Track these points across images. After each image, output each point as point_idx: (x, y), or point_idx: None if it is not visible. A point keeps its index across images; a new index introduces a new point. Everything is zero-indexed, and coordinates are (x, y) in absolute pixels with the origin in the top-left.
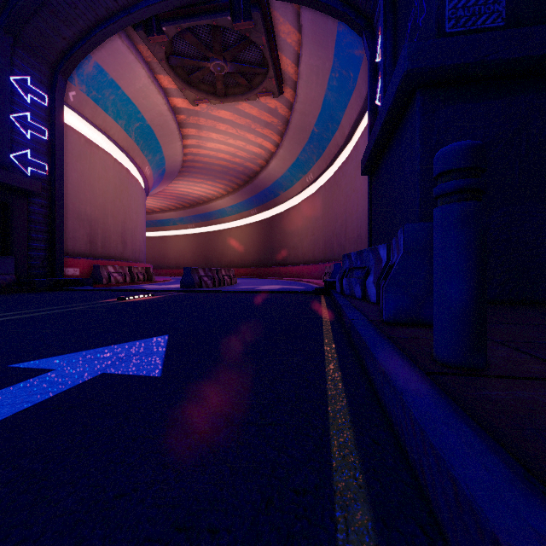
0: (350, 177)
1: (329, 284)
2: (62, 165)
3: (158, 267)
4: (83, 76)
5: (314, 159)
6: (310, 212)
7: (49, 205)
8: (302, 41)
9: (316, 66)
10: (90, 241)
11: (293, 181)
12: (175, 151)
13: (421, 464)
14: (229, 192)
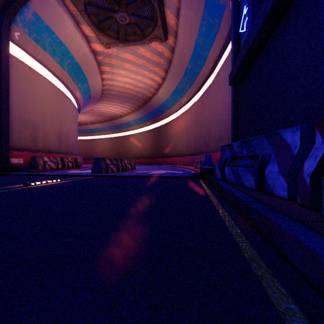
0: (213, 97)
1: (206, 171)
2: (8, 83)
3: (89, 158)
4: (25, 21)
5: (187, 87)
6: (184, 122)
7: None
8: None
9: (190, 16)
10: (33, 140)
11: (174, 102)
12: (96, 82)
13: None
14: (133, 111)
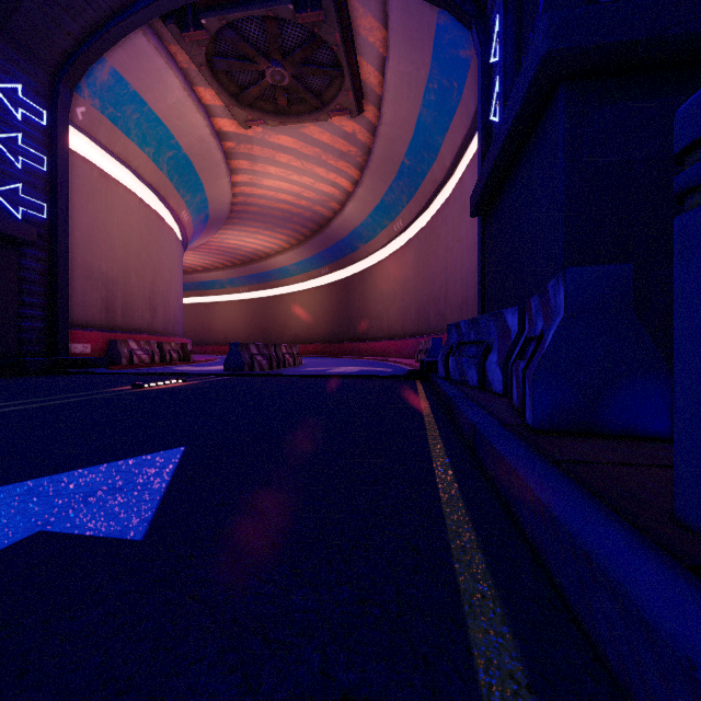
0: (452, 224)
1: (428, 365)
2: (67, 205)
3: (201, 343)
4: (95, 86)
5: (404, 201)
6: (398, 270)
7: (49, 258)
8: (389, 39)
9: (407, 73)
10: (107, 308)
11: (377, 230)
12: (221, 190)
13: None
14: (293, 245)
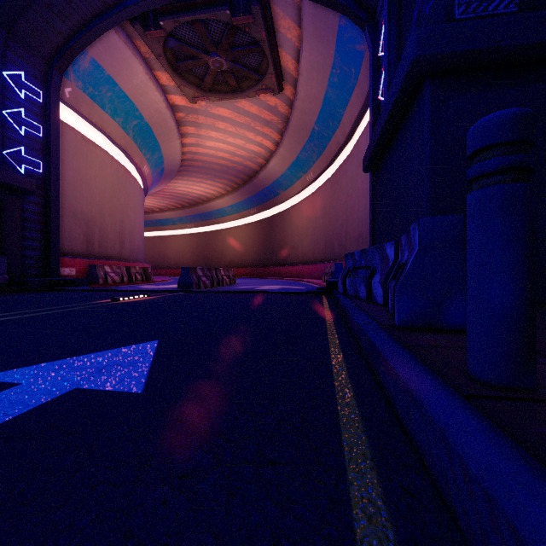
0: (351, 176)
1: (331, 284)
2: (57, 162)
3: (157, 267)
4: (79, 72)
5: (314, 158)
6: (310, 211)
7: (44, 203)
8: (302, 36)
9: (316, 62)
10: (87, 241)
11: (293, 180)
12: (174, 149)
13: (488, 544)
14: (229, 191)
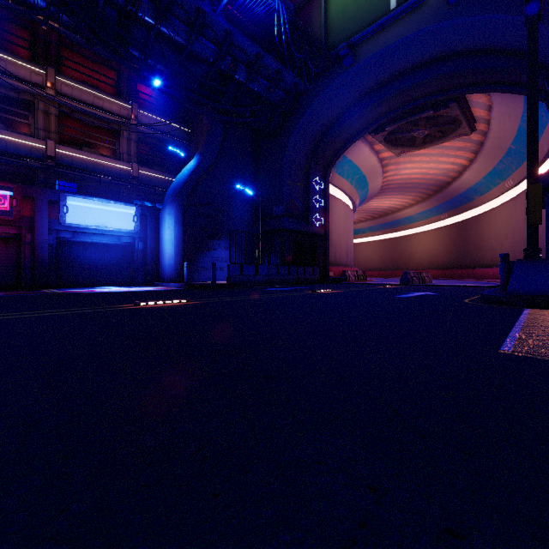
0: None
1: None
2: (328, 217)
3: None
4: (335, 164)
5: (513, 168)
6: (509, 215)
7: (323, 239)
8: (492, 102)
9: (507, 112)
10: (334, 256)
11: (490, 186)
12: (377, 183)
13: None
14: (418, 201)
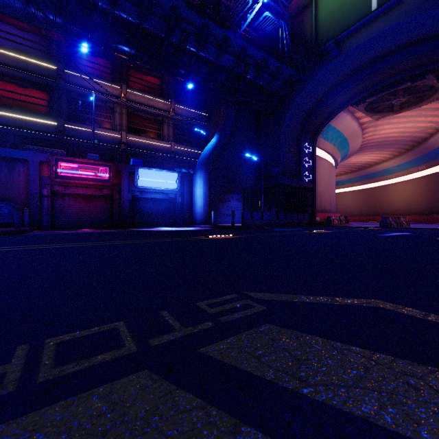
0: None
1: None
2: (315, 174)
3: None
4: (321, 131)
5: None
6: None
7: (311, 191)
8: None
9: None
10: (320, 204)
11: None
12: (356, 143)
13: None
14: (396, 155)
